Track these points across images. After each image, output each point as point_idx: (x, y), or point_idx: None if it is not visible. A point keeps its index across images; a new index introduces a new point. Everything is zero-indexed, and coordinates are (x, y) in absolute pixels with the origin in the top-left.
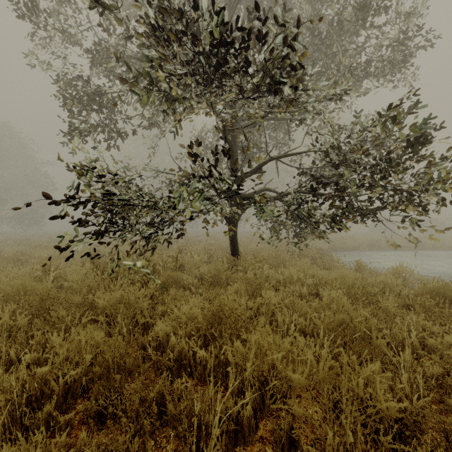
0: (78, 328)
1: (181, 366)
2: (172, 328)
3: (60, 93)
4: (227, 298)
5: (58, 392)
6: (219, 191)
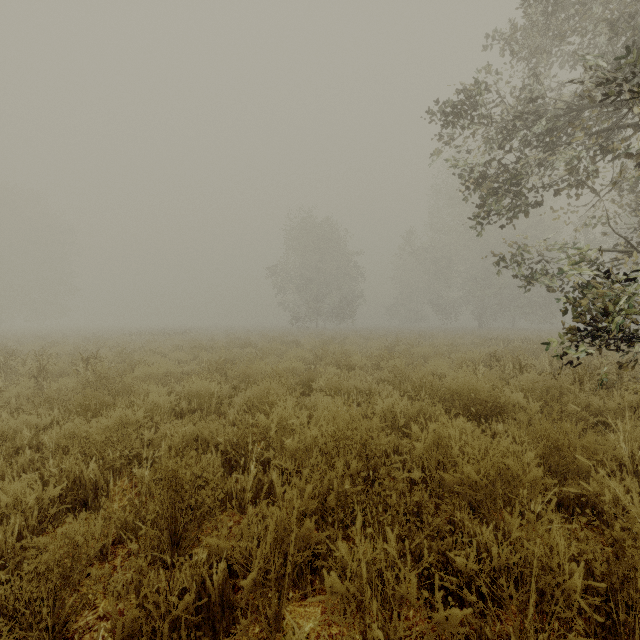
0: None
1: None
2: None
3: (461, 183)
4: None
5: None
6: None
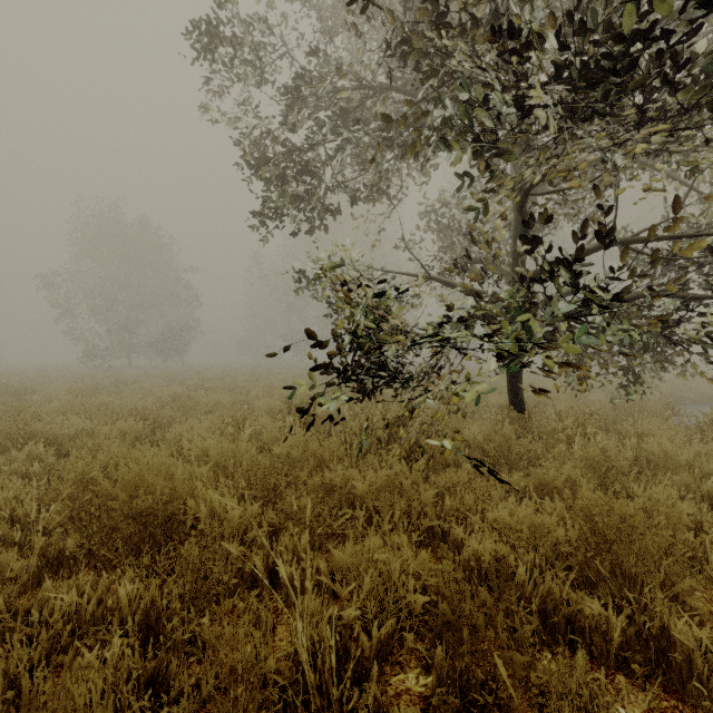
0: (376, 538)
1: (545, 625)
2: (509, 549)
3: (244, 161)
4: (632, 504)
5: (369, 653)
6: (537, 296)
